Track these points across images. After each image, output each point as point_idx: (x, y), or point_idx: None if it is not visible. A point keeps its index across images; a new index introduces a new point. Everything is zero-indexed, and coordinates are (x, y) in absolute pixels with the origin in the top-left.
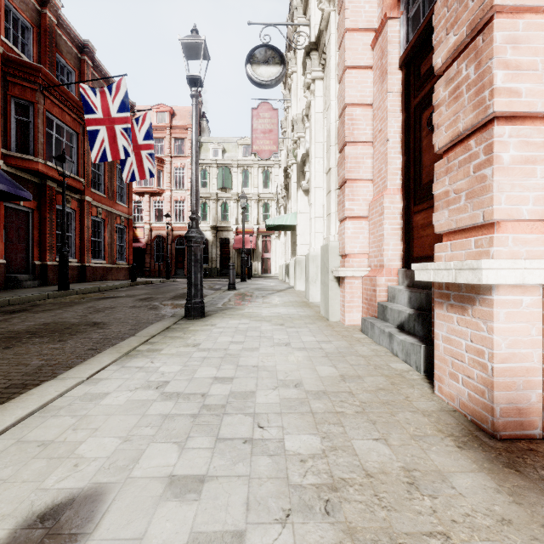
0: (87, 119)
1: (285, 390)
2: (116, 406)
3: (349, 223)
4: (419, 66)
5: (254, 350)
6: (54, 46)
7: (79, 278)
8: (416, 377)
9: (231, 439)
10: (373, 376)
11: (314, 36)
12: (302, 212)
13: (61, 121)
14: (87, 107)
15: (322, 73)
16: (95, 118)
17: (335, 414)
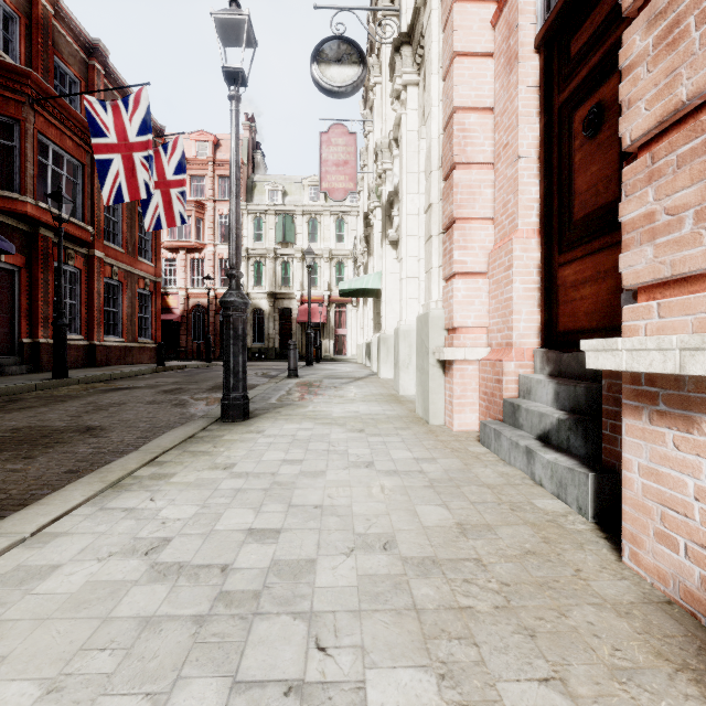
0: (95, 144)
1: (366, 557)
2: (60, 597)
3: (460, 283)
4: (568, 43)
5: (318, 476)
6: (51, 44)
7: (86, 361)
8: (581, 527)
9: (262, 685)
10: (511, 526)
11: (405, 25)
12: (388, 272)
13: (60, 148)
14: (95, 127)
15: (417, 76)
16: (106, 143)
17: (458, 613)
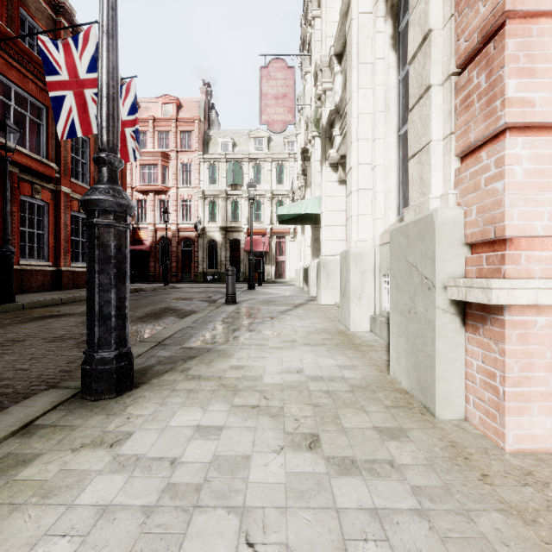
0: (49, 81)
1: None
2: None
3: (519, 145)
4: None
5: None
6: None
7: (53, 285)
8: None
9: None
10: None
11: None
12: (328, 195)
13: (22, 90)
14: (48, 66)
15: None
16: (58, 80)
17: None
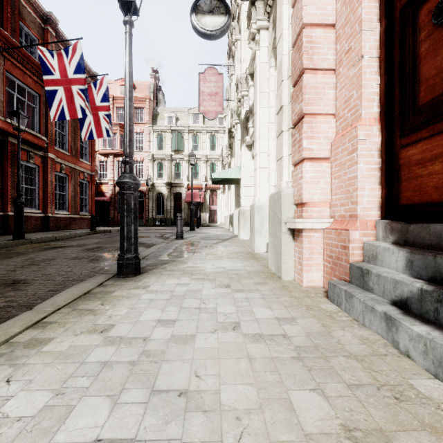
0: (45, 79)
1: None
2: None
3: (308, 166)
4: None
5: (187, 342)
6: (17, 13)
7: (42, 227)
8: None
9: None
10: (410, 434)
11: None
12: (245, 166)
13: (23, 83)
14: (45, 68)
15: (267, 22)
16: (52, 78)
17: None
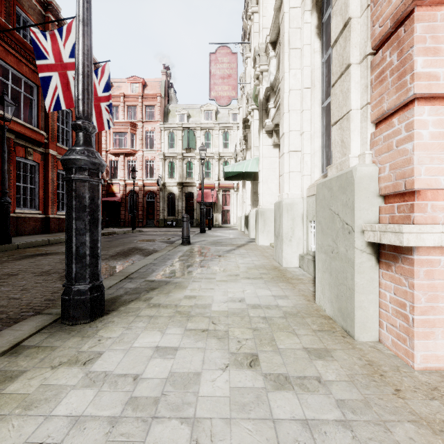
0: (39, 65)
1: None
2: None
3: (426, 112)
4: None
5: None
6: None
7: (43, 229)
8: None
9: None
10: None
11: None
12: (265, 157)
13: (18, 72)
14: (38, 52)
15: None
16: (46, 63)
17: None
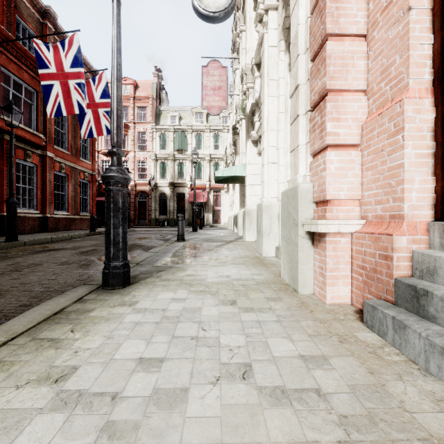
0: (41, 74)
1: None
2: None
3: (333, 154)
4: None
5: (176, 404)
6: (13, 6)
7: (41, 228)
8: None
9: None
10: None
11: None
12: (251, 163)
13: (19, 78)
14: (41, 62)
15: (276, 1)
16: (49, 73)
17: None
